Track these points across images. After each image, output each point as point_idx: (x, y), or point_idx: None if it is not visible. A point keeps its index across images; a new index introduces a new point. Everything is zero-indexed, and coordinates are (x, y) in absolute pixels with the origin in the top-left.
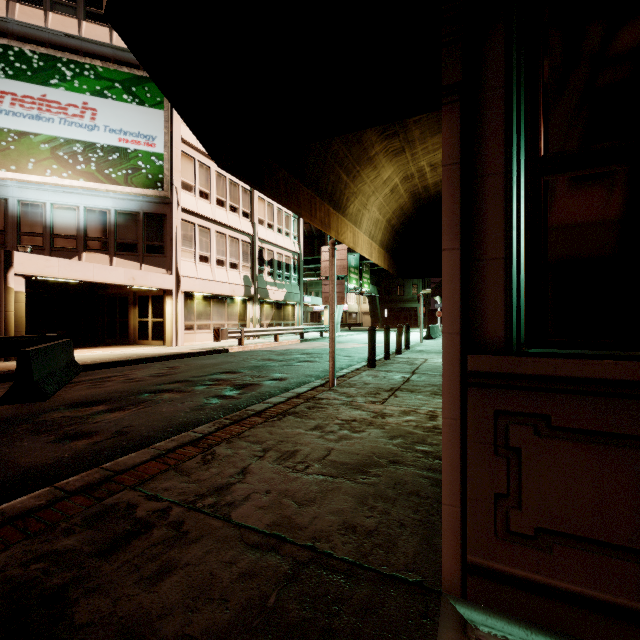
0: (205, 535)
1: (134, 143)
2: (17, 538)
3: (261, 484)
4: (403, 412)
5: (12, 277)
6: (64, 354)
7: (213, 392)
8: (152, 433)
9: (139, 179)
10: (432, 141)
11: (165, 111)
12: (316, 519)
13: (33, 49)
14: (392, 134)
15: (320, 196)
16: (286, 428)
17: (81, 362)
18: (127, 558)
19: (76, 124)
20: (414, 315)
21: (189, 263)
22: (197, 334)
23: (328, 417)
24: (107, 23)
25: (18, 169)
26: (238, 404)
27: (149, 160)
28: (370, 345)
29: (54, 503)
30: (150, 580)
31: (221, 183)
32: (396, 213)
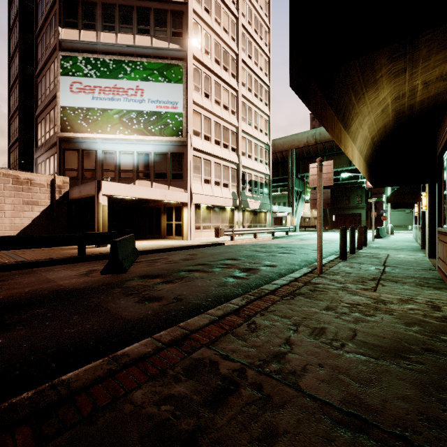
0: (287, 402)
1: (165, 108)
2: (143, 378)
3: (310, 357)
4: (401, 300)
5: (101, 196)
6: (131, 244)
7: (227, 273)
8: (198, 301)
9: (168, 131)
10: (435, 58)
11: (183, 84)
12: (386, 403)
13: (110, 58)
14: (400, 55)
15: (337, 115)
16: (302, 306)
17: (138, 249)
18: (231, 414)
19: (132, 100)
20: (358, 219)
21: (198, 184)
22: (202, 232)
23: (332, 300)
24: (149, 33)
25: (102, 132)
26: (249, 283)
27: (174, 118)
28: (342, 242)
29: (158, 352)
30: (260, 443)
31: (217, 129)
32: (379, 131)
